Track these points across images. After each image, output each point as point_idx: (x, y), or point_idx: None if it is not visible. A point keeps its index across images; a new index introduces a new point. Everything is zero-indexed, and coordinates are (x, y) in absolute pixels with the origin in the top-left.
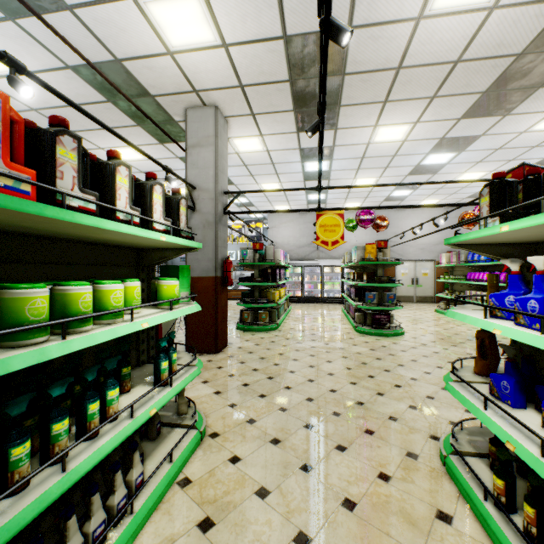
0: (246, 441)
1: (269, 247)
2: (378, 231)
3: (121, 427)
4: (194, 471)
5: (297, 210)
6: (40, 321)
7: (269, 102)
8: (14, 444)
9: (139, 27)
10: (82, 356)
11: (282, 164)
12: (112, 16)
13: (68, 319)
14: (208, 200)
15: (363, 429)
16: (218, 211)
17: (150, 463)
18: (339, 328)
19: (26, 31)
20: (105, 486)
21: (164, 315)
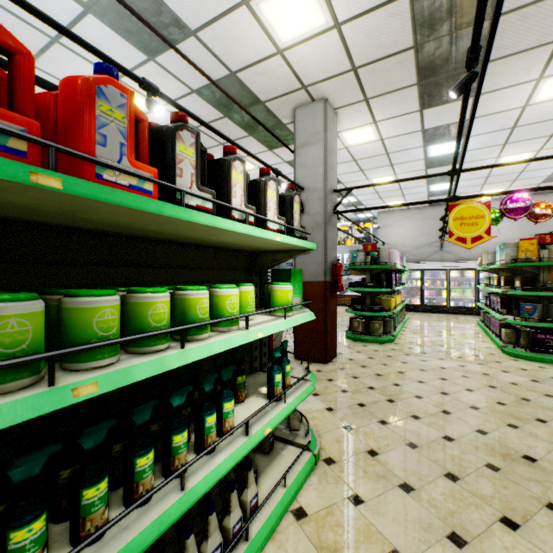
0: (368, 478)
1: (383, 248)
2: (536, 222)
3: (237, 446)
4: (309, 501)
5: (421, 202)
6: (161, 328)
7: (385, 80)
8: (138, 454)
9: (251, 33)
10: (201, 361)
11: (398, 152)
12: (228, 29)
13: (186, 326)
14: (317, 200)
15: (542, 501)
16: (327, 211)
17: (264, 482)
18: (477, 347)
19: (162, 67)
20: (221, 499)
21: (278, 324)
